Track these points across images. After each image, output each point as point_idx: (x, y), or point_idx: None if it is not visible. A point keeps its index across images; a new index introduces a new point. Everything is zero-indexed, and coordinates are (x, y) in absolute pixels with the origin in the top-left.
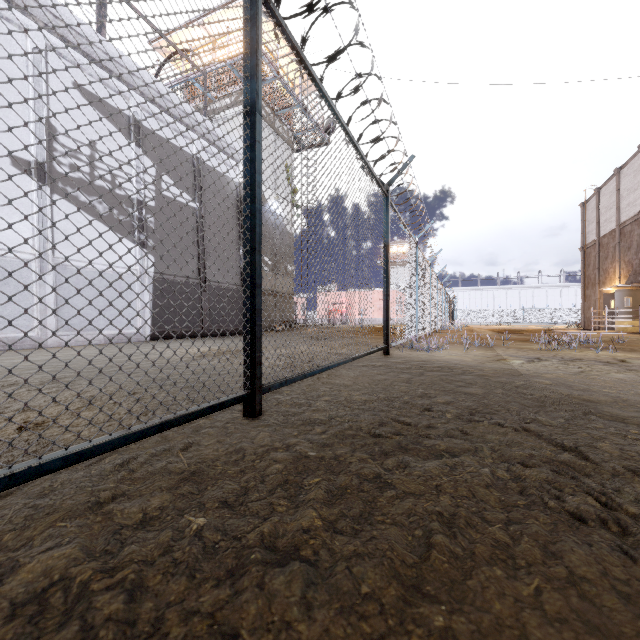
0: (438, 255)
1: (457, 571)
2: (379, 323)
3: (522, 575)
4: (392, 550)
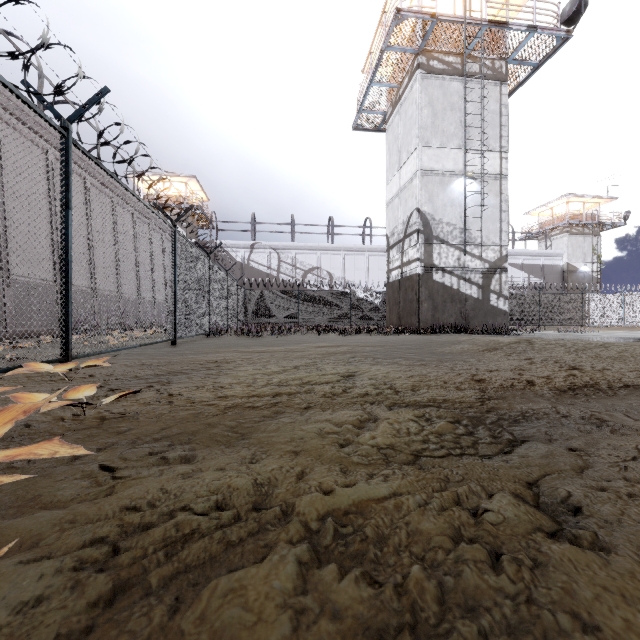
0: None
1: None
2: None
3: None
4: None
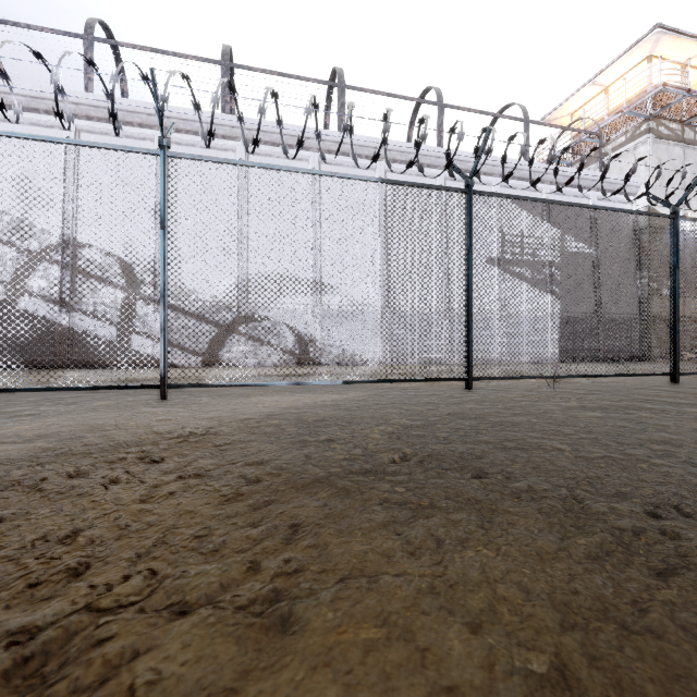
0: None
1: None
2: None
3: None
4: None
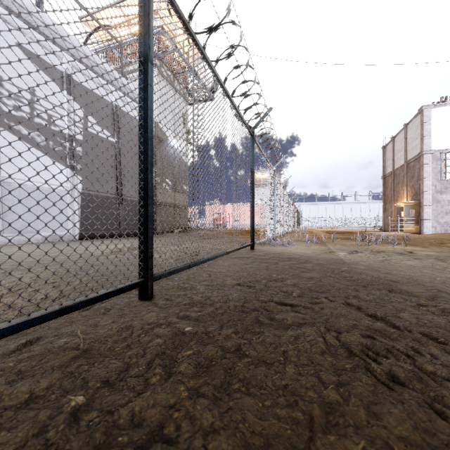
0: (289, 180)
1: (298, 436)
2: (249, 227)
3: (351, 436)
4: (244, 418)
